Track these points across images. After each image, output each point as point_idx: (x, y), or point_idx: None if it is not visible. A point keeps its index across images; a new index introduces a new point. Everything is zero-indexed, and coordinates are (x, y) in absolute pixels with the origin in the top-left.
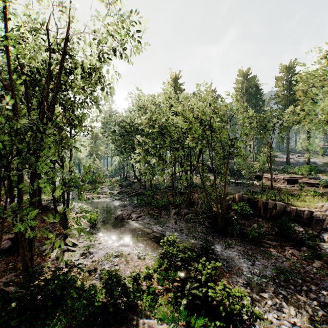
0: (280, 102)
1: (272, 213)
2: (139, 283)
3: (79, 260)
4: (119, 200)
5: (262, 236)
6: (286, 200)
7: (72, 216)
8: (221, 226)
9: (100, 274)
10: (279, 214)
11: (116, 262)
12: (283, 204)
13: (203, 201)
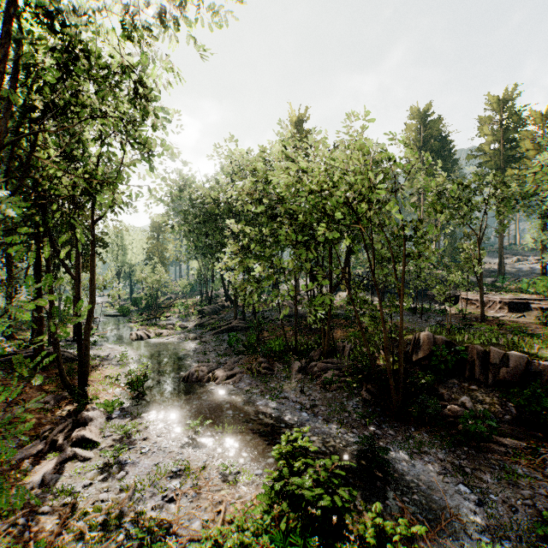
0: (487, 163)
1: (499, 374)
2: None
3: (92, 484)
4: (195, 341)
5: (494, 430)
6: (524, 347)
7: (103, 373)
8: (397, 401)
9: (129, 533)
10: (514, 378)
11: (174, 490)
12: (521, 355)
13: (352, 345)
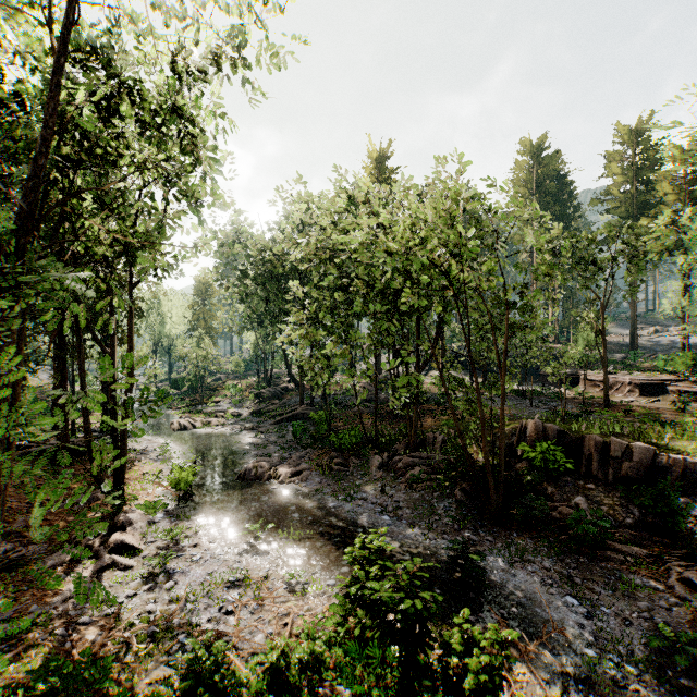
0: (616, 210)
1: (621, 469)
2: (287, 680)
3: (136, 595)
4: (252, 431)
5: (609, 534)
6: (653, 437)
7: (141, 469)
8: (497, 502)
9: (183, 646)
10: (638, 474)
11: (232, 602)
12: (648, 447)
13: (446, 436)
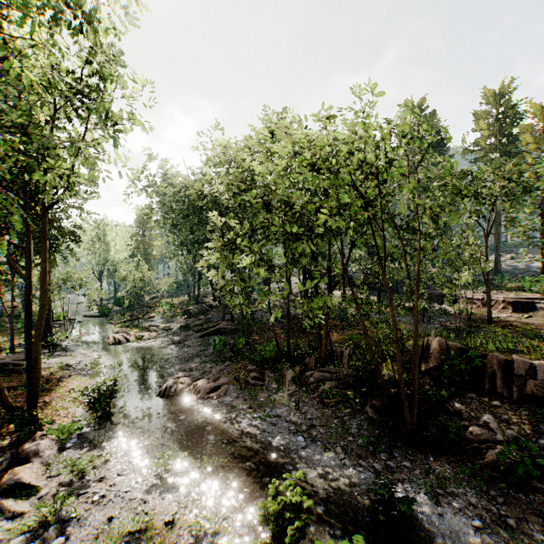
0: (483, 158)
1: (525, 387)
2: None
3: None
4: (179, 344)
5: (541, 468)
6: None
7: (68, 385)
8: (411, 424)
9: None
10: (543, 392)
11: None
12: None
13: (351, 350)
